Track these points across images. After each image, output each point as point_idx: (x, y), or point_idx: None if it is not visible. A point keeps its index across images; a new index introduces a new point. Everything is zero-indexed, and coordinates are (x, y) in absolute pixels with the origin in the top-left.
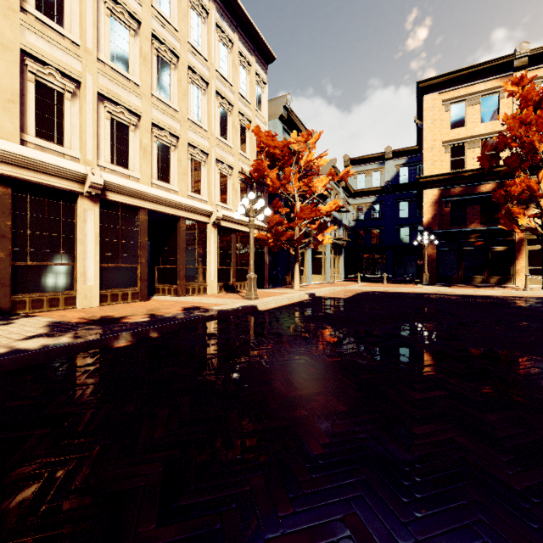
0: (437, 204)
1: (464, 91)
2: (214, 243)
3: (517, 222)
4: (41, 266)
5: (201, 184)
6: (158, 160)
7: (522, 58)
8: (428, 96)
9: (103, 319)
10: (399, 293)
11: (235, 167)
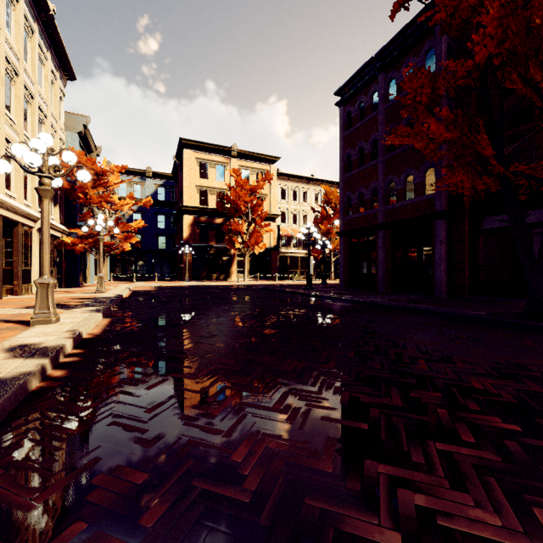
0: (192, 226)
1: (207, 156)
2: (36, 246)
3: (234, 245)
4: None
5: (28, 191)
6: None
7: (235, 151)
8: (187, 150)
9: None
10: (180, 286)
11: None
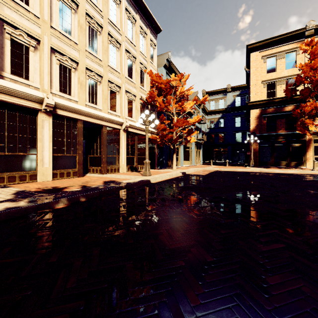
0: (258, 118)
1: (275, 50)
2: (124, 142)
3: (308, 129)
4: (14, 155)
5: (116, 105)
6: (89, 90)
7: (310, 30)
8: (253, 53)
9: (52, 189)
10: (236, 172)
11: (137, 95)
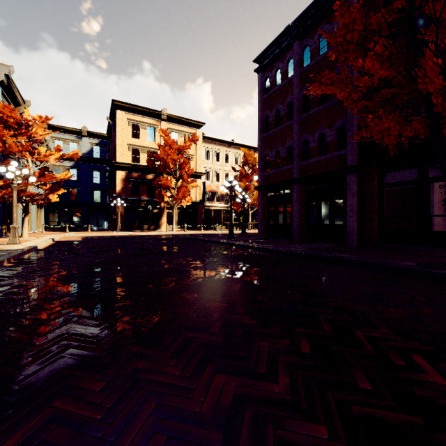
0: (125, 181)
1: (139, 118)
2: None
3: (163, 198)
4: None
5: None
6: None
7: (164, 115)
8: (120, 111)
9: None
10: (110, 236)
11: None
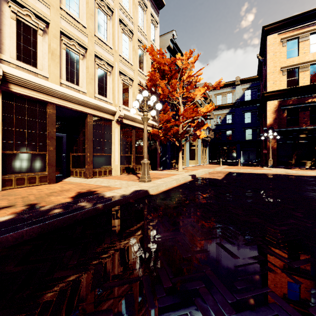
0: (277, 110)
1: (297, 31)
2: (117, 136)
3: None
4: None
5: (107, 89)
6: (67, 65)
7: None
8: (271, 36)
9: None
10: (258, 174)
11: (135, 80)
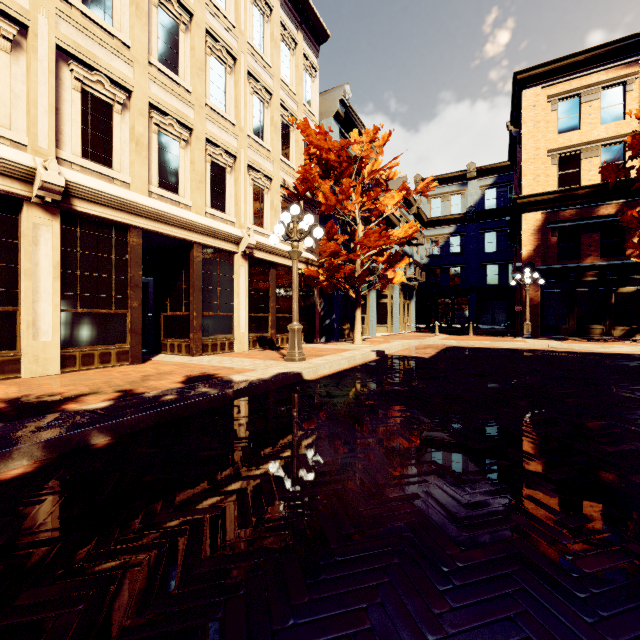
0: (541, 231)
1: (577, 83)
2: (244, 281)
3: None
4: None
5: (226, 198)
6: (160, 160)
7: None
8: (529, 91)
9: (36, 402)
10: (499, 350)
11: (274, 178)
